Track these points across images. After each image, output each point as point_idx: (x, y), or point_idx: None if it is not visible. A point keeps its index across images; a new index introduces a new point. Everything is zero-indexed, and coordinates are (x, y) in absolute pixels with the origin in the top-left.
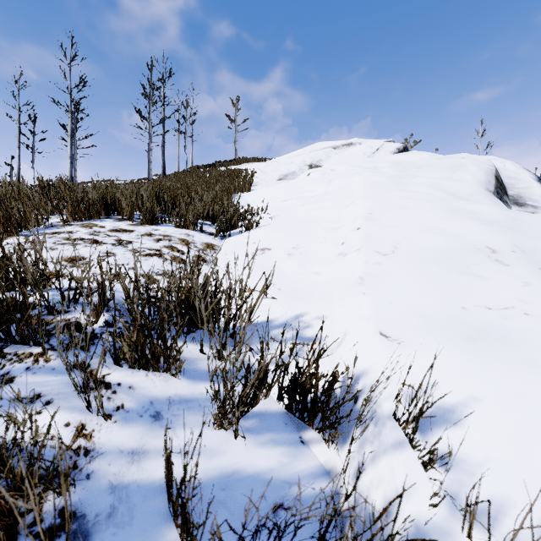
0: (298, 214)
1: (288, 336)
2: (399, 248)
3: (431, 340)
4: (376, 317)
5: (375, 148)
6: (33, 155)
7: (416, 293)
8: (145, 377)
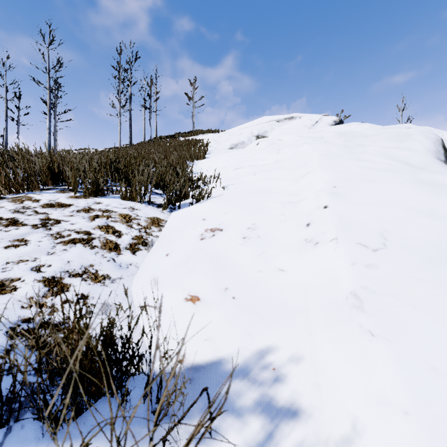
0: (251, 184)
1: (249, 399)
2: (390, 239)
3: None
4: (423, 415)
5: (315, 121)
6: (18, 127)
7: None
8: None
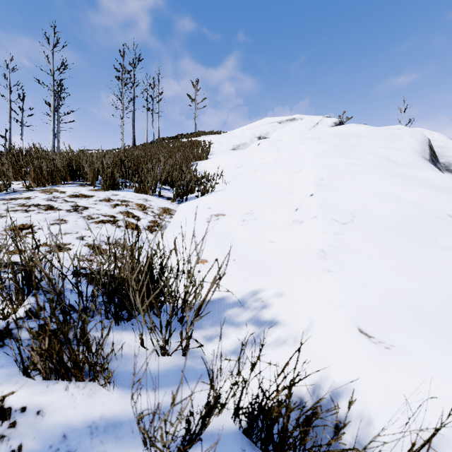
0: (251, 180)
1: (244, 317)
2: (357, 217)
3: (431, 346)
4: (350, 305)
5: (315, 122)
6: (22, 129)
7: (392, 274)
8: (64, 392)
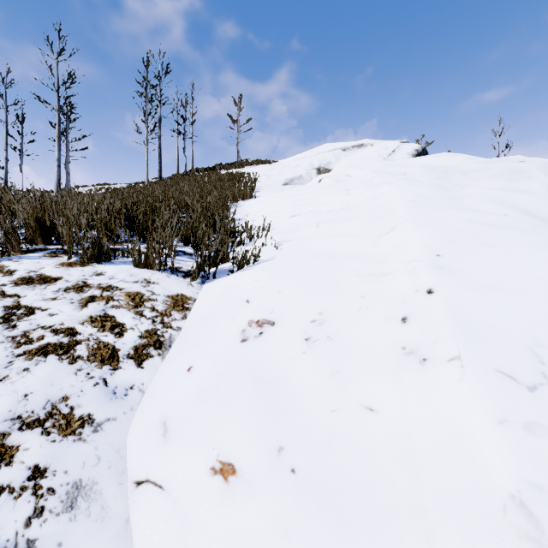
0: (314, 242)
1: None
2: None
3: None
4: None
5: (391, 149)
6: (21, 158)
7: None
8: None
